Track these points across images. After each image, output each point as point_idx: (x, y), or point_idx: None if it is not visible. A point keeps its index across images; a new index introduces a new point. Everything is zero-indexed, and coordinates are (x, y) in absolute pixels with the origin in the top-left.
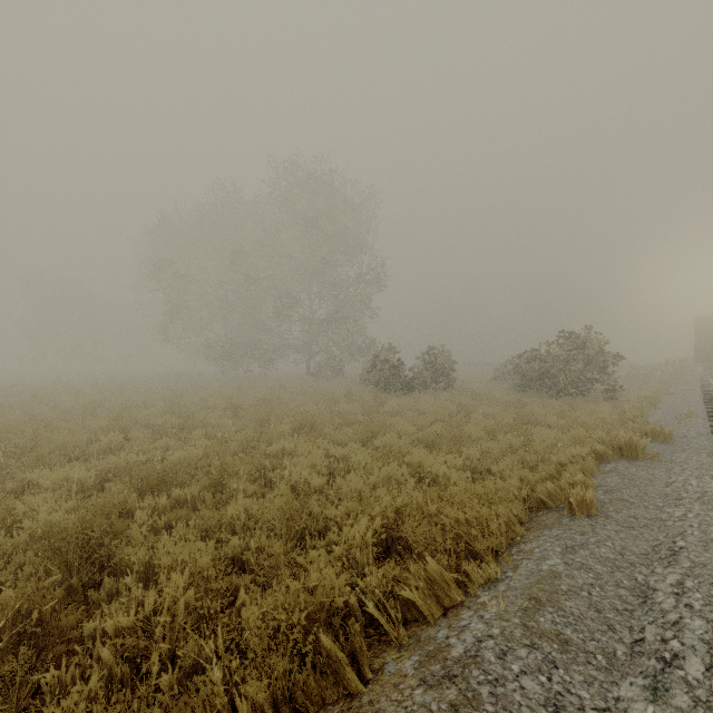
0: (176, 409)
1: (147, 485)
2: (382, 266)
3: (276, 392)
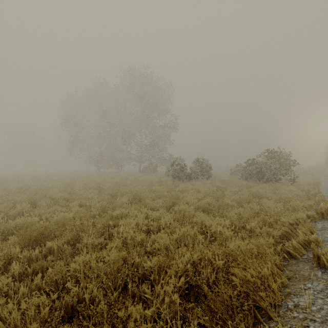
0: (69, 189)
1: (30, 239)
2: (176, 119)
3: (123, 180)
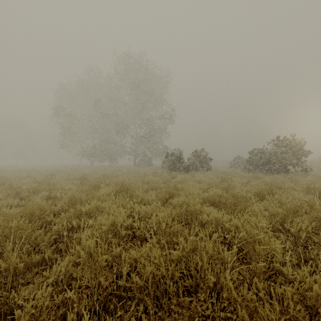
0: (46, 180)
1: None
2: (172, 109)
3: (114, 172)
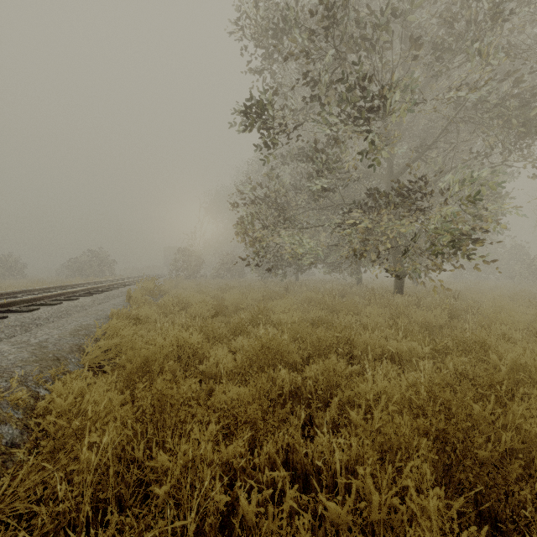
0: None
1: None
2: None
3: None
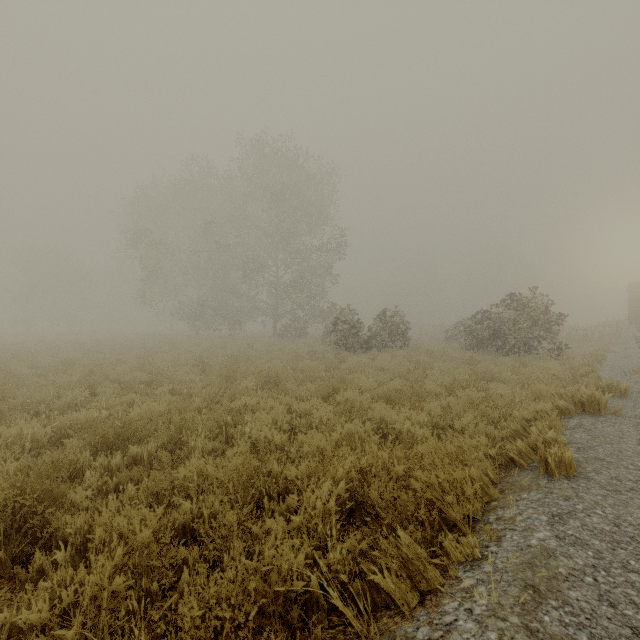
0: (147, 366)
1: (103, 442)
2: (342, 235)
3: (244, 351)
